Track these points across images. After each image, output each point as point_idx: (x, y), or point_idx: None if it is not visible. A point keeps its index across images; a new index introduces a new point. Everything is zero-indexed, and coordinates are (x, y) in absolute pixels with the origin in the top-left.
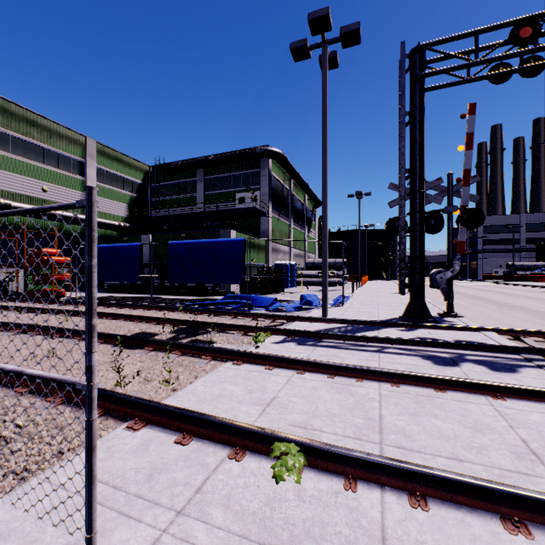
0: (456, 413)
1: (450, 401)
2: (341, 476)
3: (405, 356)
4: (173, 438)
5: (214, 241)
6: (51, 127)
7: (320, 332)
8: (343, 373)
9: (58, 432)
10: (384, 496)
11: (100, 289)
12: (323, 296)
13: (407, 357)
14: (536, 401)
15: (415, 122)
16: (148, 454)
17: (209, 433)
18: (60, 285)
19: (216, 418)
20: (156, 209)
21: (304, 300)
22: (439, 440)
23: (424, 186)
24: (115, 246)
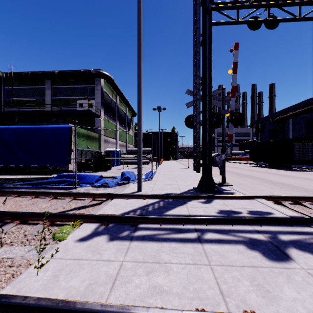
0: None
1: None
2: None
3: (230, 246)
4: None
5: (41, 127)
6: None
7: (136, 216)
8: None
9: None
10: None
11: None
12: (138, 175)
13: (232, 247)
14: None
15: (206, 43)
16: None
17: None
18: None
19: None
20: (9, 107)
21: (124, 176)
22: None
23: (211, 92)
24: None
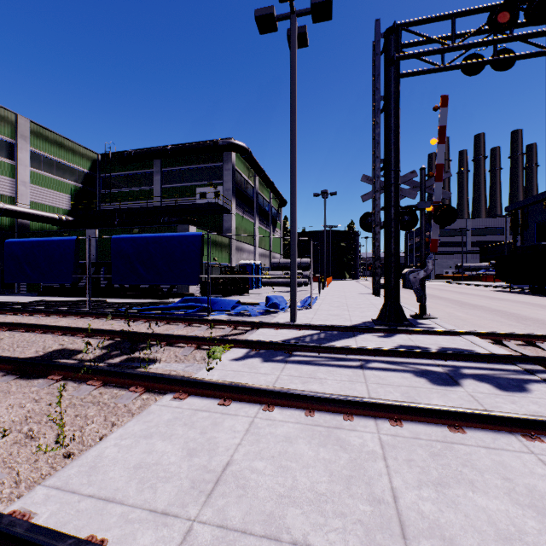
0: (496, 474)
1: (478, 449)
2: None
3: (395, 373)
4: None
5: (166, 235)
6: None
7: (290, 343)
8: (326, 407)
9: None
10: None
11: (34, 292)
12: (291, 299)
13: (397, 374)
14: None
15: (390, 108)
16: None
17: None
18: None
19: None
20: (106, 203)
21: (270, 302)
22: None
23: (399, 179)
24: (44, 240)
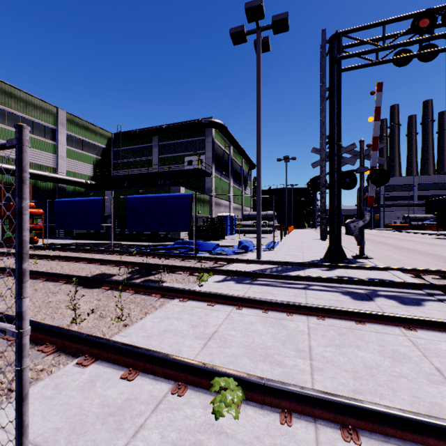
0: (376, 344)
1: (370, 332)
2: (276, 409)
3: (328, 292)
4: (120, 373)
5: (165, 195)
6: (27, 98)
7: (255, 272)
8: (276, 308)
9: (10, 369)
10: (318, 430)
11: (69, 237)
12: (257, 242)
13: (329, 293)
14: (442, 331)
15: (333, 96)
16: (94, 390)
17: (154, 367)
18: (34, 233)
19: (161, 354)
20: (118, 170)
21: (241, 245)
22: (364, 370)
23: (341, 150)
24: (81, 200)
